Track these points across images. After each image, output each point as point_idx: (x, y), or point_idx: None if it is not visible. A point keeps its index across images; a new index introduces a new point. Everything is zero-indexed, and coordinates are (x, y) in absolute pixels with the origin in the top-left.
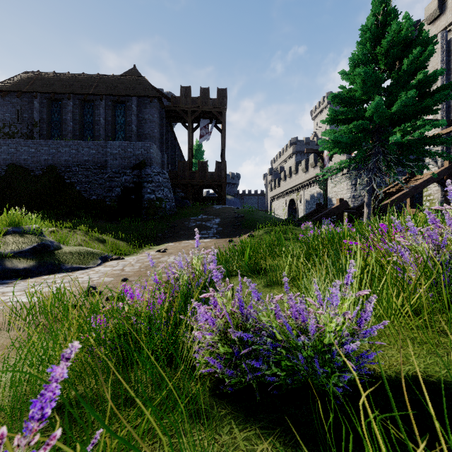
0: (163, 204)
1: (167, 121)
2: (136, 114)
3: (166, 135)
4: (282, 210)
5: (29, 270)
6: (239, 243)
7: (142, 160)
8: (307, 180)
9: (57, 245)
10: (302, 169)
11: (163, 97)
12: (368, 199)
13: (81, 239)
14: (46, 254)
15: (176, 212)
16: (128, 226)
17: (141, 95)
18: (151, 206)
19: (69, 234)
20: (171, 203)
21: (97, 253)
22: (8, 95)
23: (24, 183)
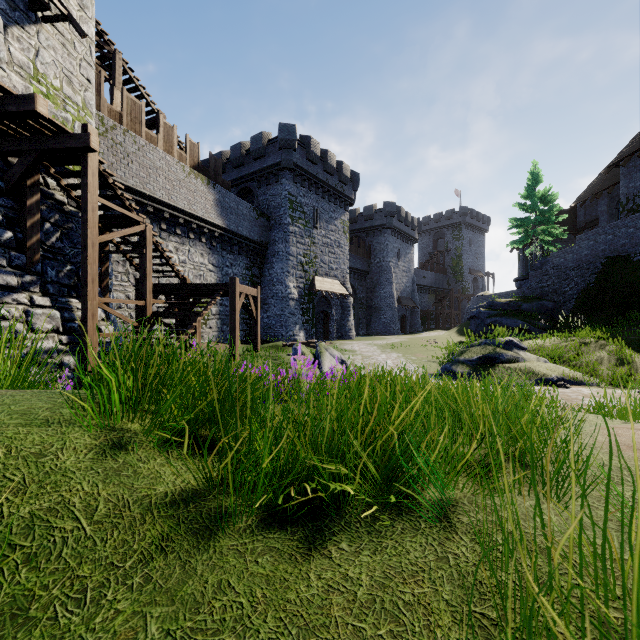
0: None
1: None
2: None
3: None
4: None
5: (462, 374)
6: None
7: None
8: None
9: (510, 359)
10: None
11: None
12: None
13: (596, 355)
14: (485, 365)
15: None
16: None
17: None
18: None
19: (595, 347)
20: None
21: (537, 374)
22: (631, 160)
23: (618, 277)
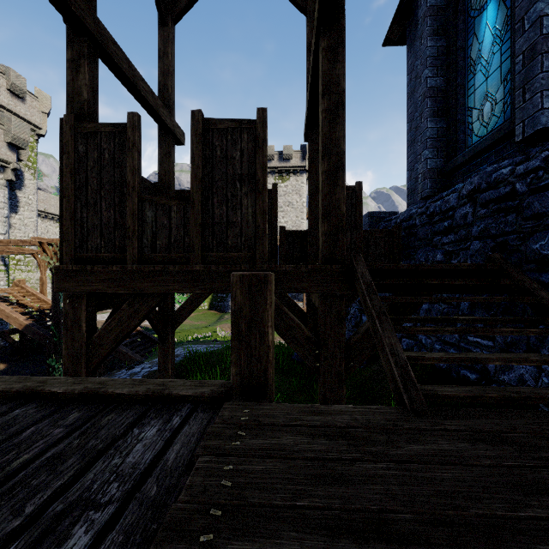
0: None
1: None
2: None
3: None
4: None
5: None
6: None
7: None
8: None
9: None
10: None
11: None
12: None
13: None
14: None
15: None
16: None
17: None
18: None
19: None
20: None
21: None
22: None
23: None
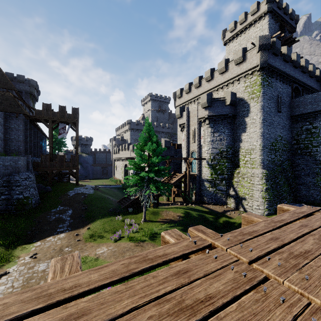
0: (30, 200)
1: (31, 123)
2: (3, 125)
3: (29, 132)
4: (121, 168)
5: None
6: (82, 235)
7: (11, 169)
8: (134, 157)
9: None
10: (131, 150)
11: (25, 82)
12: (144, 205)
13: None
14: None
15: (40, 203)
16: (2, 228)
17: (8, 111)
18: (20, 204)
19: None
20: (36, 198)
21: None
22: None
23: None
